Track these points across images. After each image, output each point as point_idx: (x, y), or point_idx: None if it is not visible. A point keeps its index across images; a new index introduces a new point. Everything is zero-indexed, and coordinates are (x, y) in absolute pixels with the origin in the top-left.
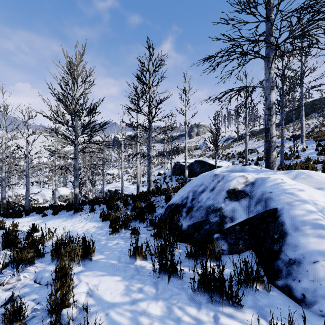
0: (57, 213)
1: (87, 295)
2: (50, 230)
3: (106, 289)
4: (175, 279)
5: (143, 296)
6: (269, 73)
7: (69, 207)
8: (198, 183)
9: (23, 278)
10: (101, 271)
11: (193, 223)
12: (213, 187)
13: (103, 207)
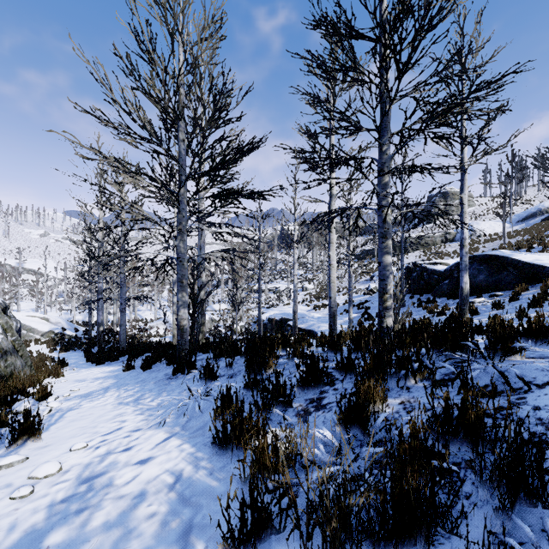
0: (148, 366)
1: None
2: None
3: None
4: None
5: None
6: None
7: (171, 355)
8: None
9: None
10: None
11: None
12: None
13: (240, 372)
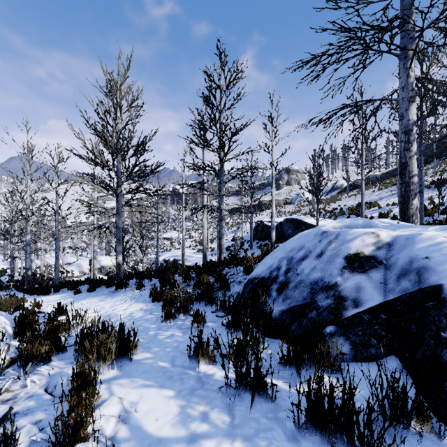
0: (93, 289)
1: (118, 420)
2: (77, 313)
3: (150, 410)
4: (263, 400)
5: (209, 428)
6: (408, 77)
7: (110, 281)
8: (295, 246)
9: (31, 384)
10: (145, 379)
11: (290, 307)
12: (321, 251)
13: (156, 283)
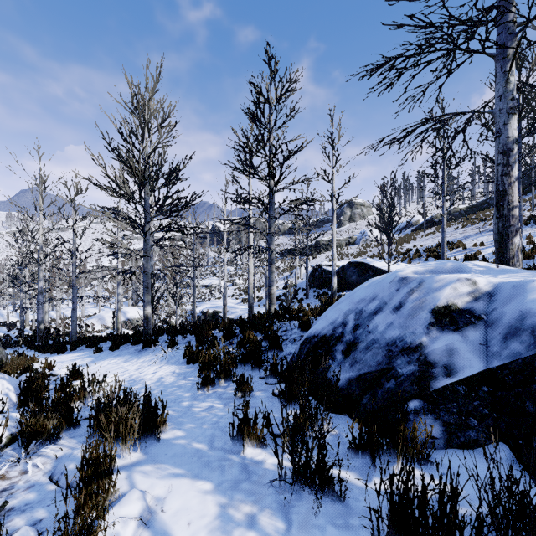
0: (117, 347)
1: (139, 523)
2: (95, 378)
3: (181, 510)
4: (329, 499)
5: None
6: (507, 83)
7: (136, 338)
8: (365, 296)
9: (33, 469)
10: (175, 465)
11: (360, 374)
12: (399, 303)
13: (191, 340)
